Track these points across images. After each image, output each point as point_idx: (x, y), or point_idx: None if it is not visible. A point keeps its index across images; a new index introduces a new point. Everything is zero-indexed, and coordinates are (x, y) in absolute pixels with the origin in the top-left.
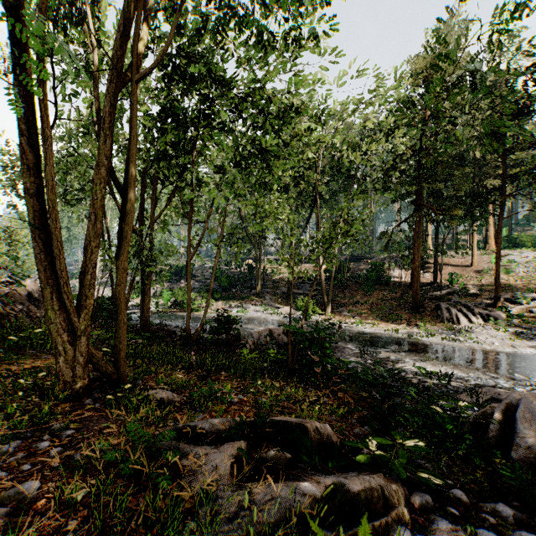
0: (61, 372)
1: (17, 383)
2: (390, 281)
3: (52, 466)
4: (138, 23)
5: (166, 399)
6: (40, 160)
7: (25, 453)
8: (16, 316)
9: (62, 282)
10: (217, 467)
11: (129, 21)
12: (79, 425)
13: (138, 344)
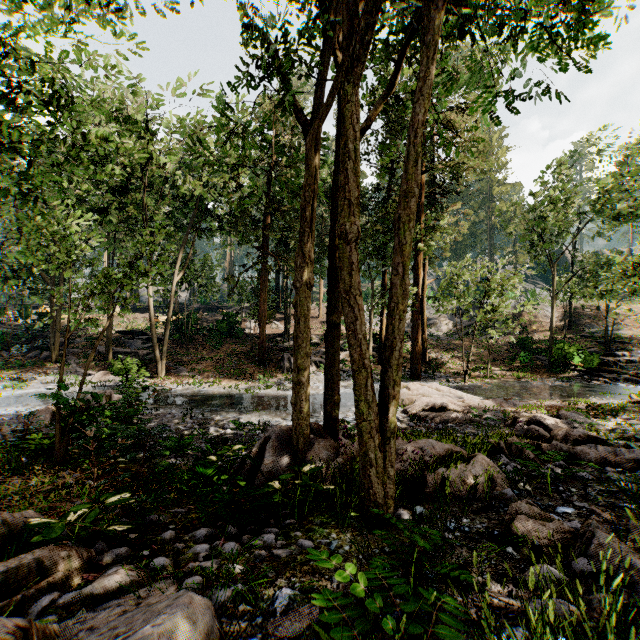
0: None
1: None
2: (242, 333)
3: None
4: None
5: None
6: None
7: None
8: None
9: None
10: None
11: None
12: None
13: None
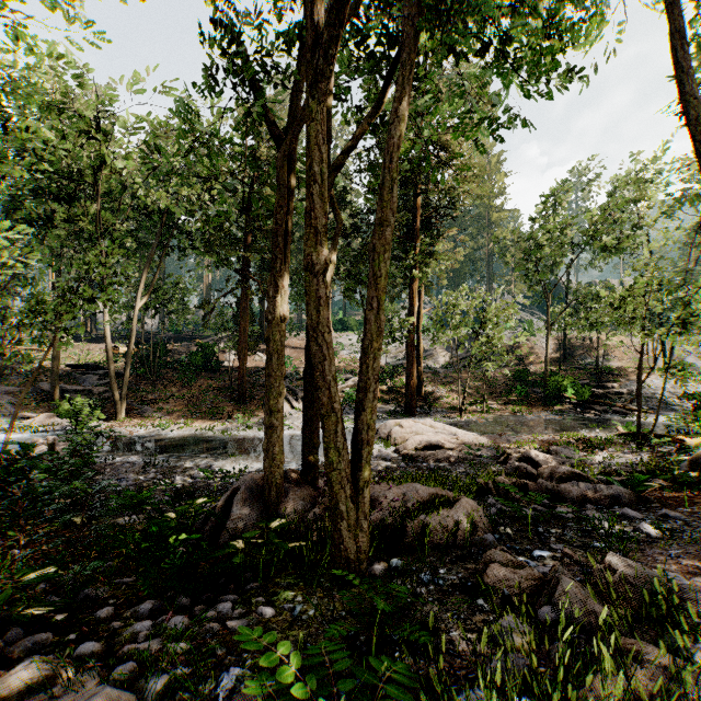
0: None
1: None
2: (220, 367)
3: None
4: None
5: None
6: None
7: None
8: None
9: None
10: None
11: None
12: None
13: None
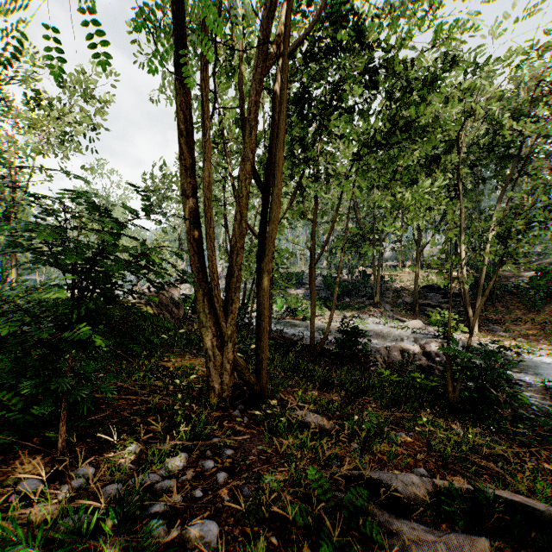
0: (211, 377)
1: (173, 383)
2: None
3: (222, 498)
4: None
5: (317, 425)
6: (194, 160)
7: (193, 472)
8: (163, 316)
9: (212, 285)
10: None
11: None
12: (234, 442)
13: None
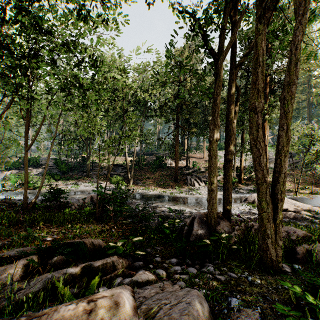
0: None
1: None
2: (166, 166)
3: None
4: None
5: None
6: None
7: None
8: None
9: None
10: (11, 274)
11: None
12: None
13: None
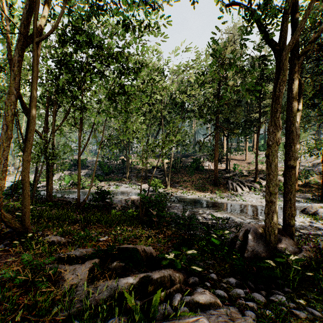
0: None
1: None
2: (203, 169)
3: None
4: (37, 6)
5: (56, 241)
6: None
7: None
8: None
9: None
10: (79, 275)
11: (31, 3)
12: None
13: (43, 209)
